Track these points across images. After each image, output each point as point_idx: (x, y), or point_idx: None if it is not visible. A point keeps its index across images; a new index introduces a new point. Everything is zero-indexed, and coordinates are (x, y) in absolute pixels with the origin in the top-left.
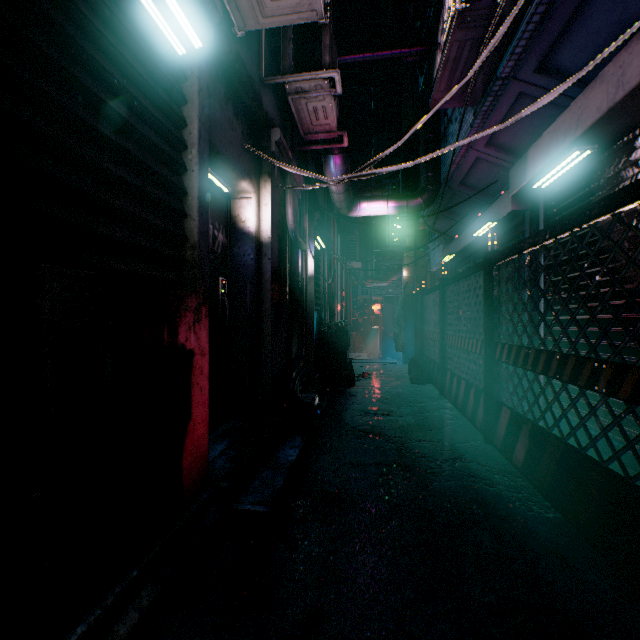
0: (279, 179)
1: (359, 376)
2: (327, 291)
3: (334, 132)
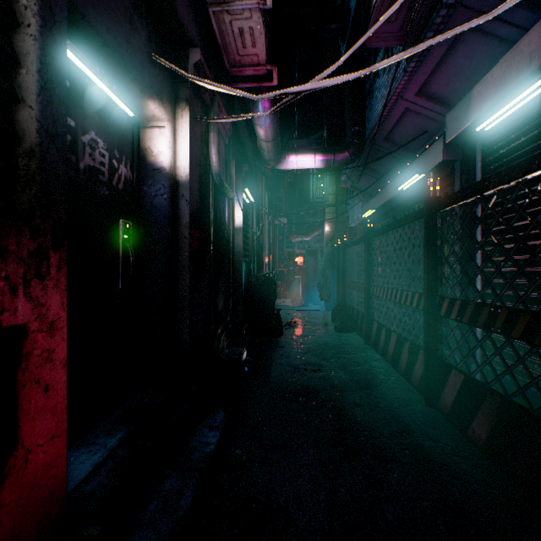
0: (200, 112)
1: (286, 325)
2: (256, 243)
3: (263, 65)
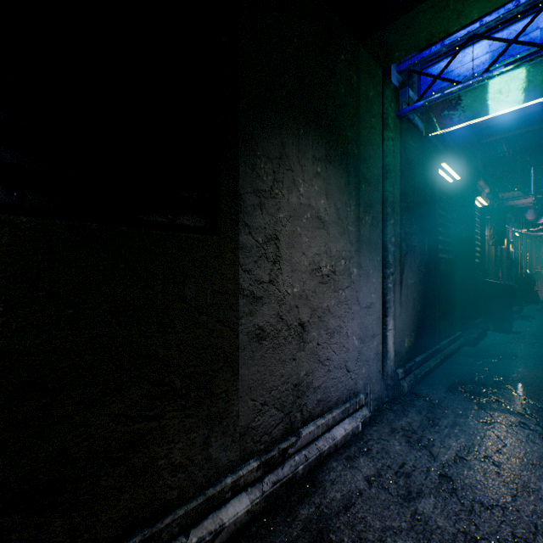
0: (506, 226)
1: (541, 301)
2: (519, 257)
3: (530, 206)
